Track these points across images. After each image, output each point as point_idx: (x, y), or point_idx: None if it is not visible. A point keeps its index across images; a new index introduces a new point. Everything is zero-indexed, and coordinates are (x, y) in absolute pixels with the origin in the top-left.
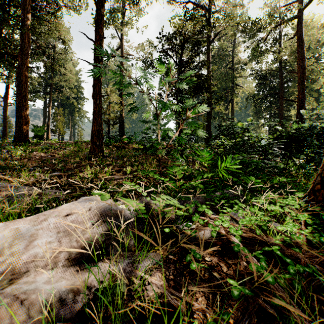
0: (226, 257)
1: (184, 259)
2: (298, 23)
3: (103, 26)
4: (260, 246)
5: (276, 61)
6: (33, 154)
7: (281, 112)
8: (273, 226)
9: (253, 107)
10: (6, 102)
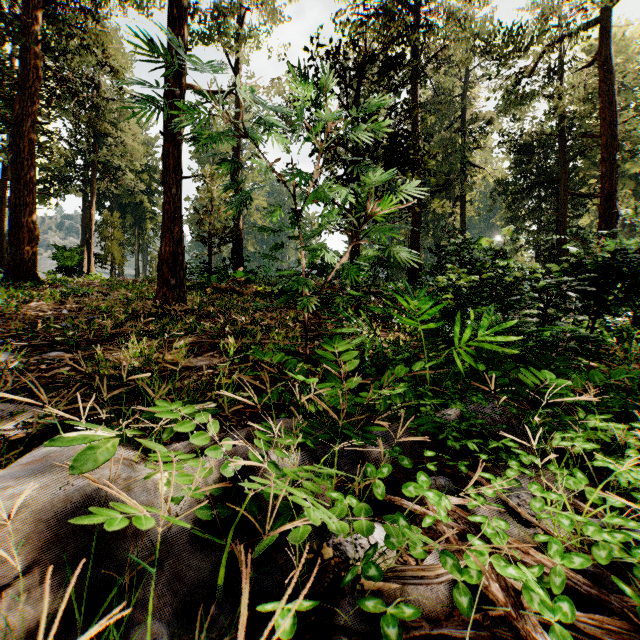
0: None
1: None
2: (602, 32)
3: (186, 25)
4: None
5: (554, 113)
6: (26, 306)
7: (563, 218)
8: None
9: (504, 210)
10: (4, 199)
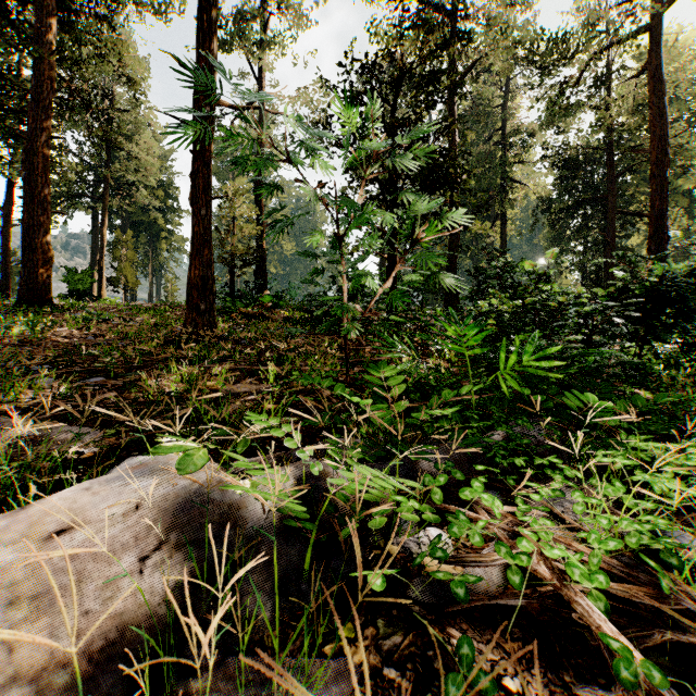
0: (567, 672)
1: (434, 688)
2: (653, 40)
3: (215, 38)
4: (668, 627)
5: (601, 126)
6: (52, 332)
7: (611, 239)
8: (693, 552)
9: (547, 229)
10: (9, 217)
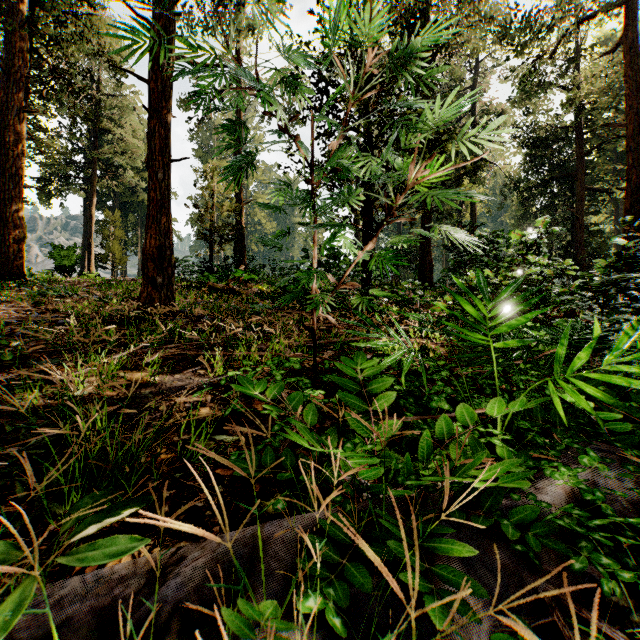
0: None
1: None
2: (628, 13)
3: None
4: None
5: (572, 103)
6: None
7: (580, 215)
8: None
9: (515, 207)
10: None
